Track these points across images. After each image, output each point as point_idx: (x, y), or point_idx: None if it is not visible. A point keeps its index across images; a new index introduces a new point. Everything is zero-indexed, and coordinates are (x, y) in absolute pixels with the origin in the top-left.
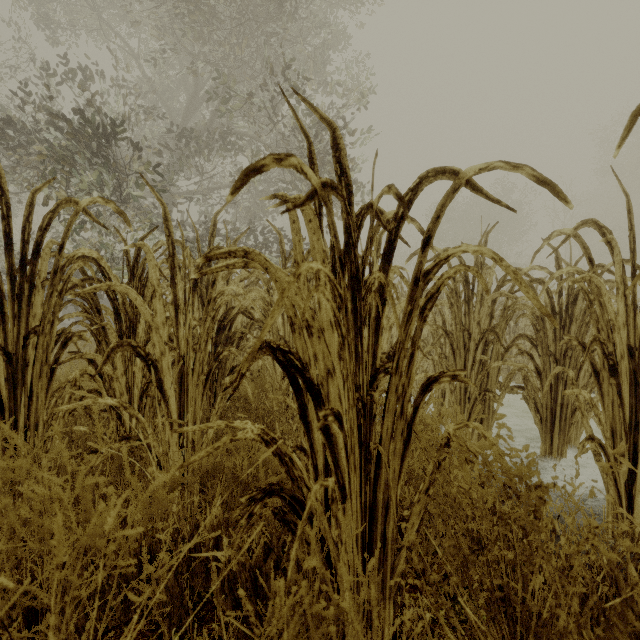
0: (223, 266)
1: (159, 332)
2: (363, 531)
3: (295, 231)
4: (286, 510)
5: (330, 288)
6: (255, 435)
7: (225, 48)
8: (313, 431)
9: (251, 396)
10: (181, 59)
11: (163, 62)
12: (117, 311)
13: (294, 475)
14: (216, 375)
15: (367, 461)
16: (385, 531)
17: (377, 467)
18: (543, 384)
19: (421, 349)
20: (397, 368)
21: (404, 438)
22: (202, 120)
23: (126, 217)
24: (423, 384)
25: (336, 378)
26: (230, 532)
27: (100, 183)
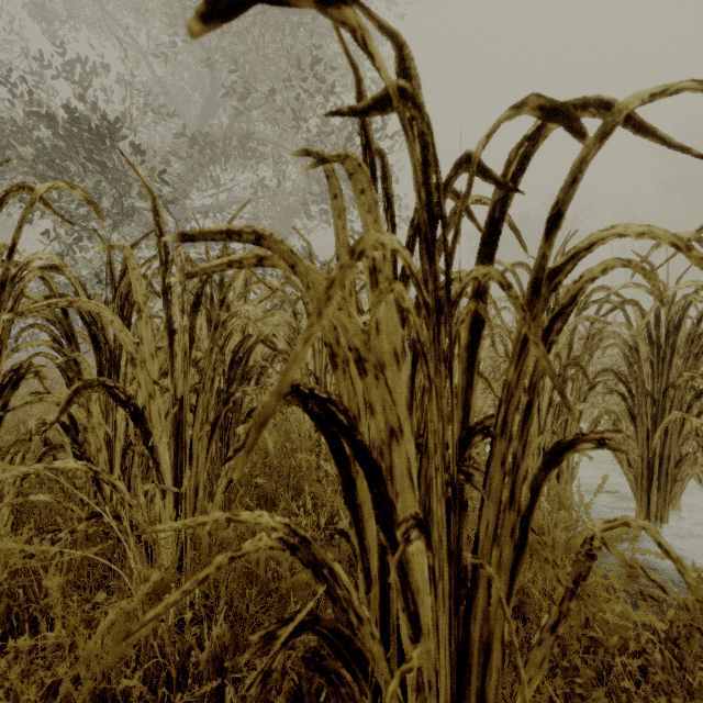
0: (223, 263)
1: (146, 367)
2: (452, 698)
3: (337, 211)
4: (324, 653)
5: (394, 299)
6: (274, 540)
7: (245, 42)
8: (363, 519)
9: (272, 450)
10: (196, 57)
11: (174, 57)
12: (95, 339)
13: (336, 591)
14: (230, 419)
15: (457, 580)
16: (483, 689)
17: (470, 586)
18: (638, 431)
19: (492, 388)
20: (504, 427)
21: (515, 540)
22: (219, 123)
23: (98, 208)
24: (547, 453)
25: (404, 442)
26: (241, 651)
27: (100, 193)
